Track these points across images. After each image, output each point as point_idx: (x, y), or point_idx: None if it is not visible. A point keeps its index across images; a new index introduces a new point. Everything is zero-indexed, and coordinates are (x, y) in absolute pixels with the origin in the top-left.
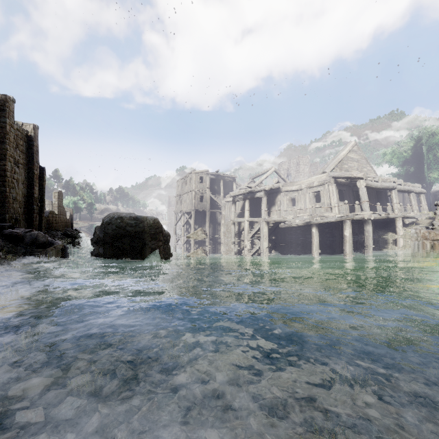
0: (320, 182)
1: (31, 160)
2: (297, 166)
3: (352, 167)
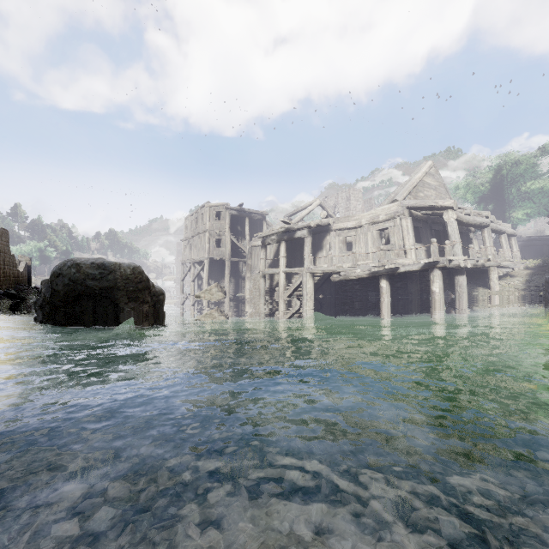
0: (389, 215)
1: None
2: (347, 202)
3: (429, 196)
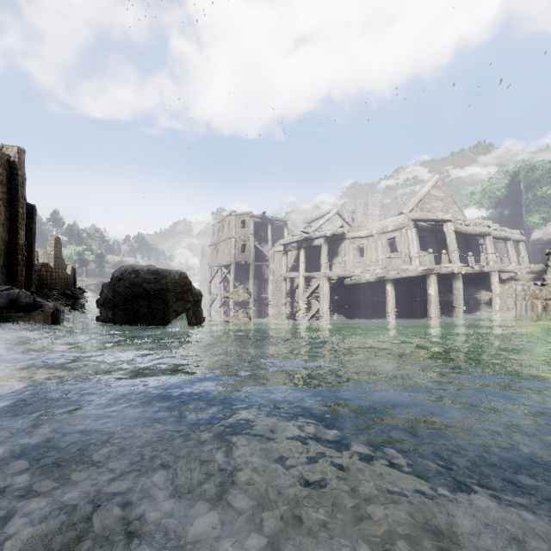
0: (396, 226)
1: (14, 194)
2: (364, 207)
3: (435, 207)
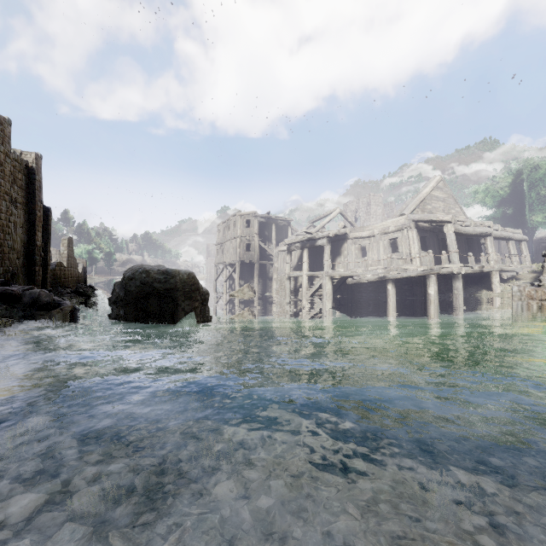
0: (397, 227)
1: (32, 198)
2: (367, 206)
3: (437, 207)
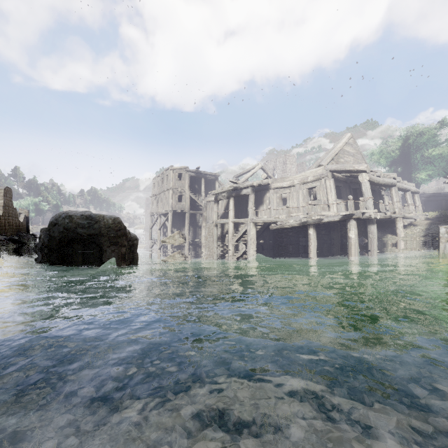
0: (316, 177)
1: None
2: (283, 165)
3: (348, 161)
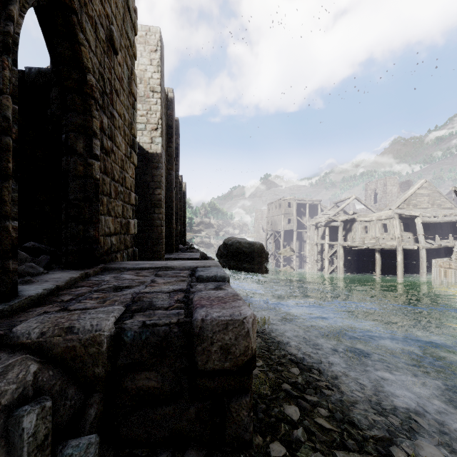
0: (387, 217)
1: (184, 205)
2: (384, 187)
3: (421, 201)
